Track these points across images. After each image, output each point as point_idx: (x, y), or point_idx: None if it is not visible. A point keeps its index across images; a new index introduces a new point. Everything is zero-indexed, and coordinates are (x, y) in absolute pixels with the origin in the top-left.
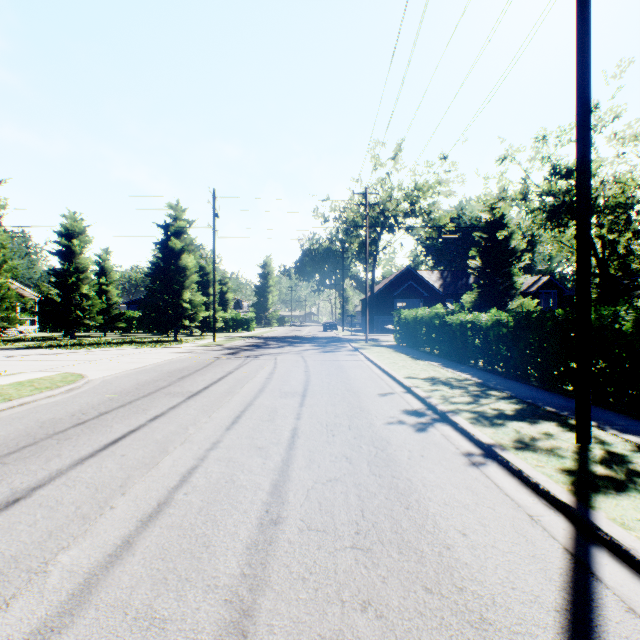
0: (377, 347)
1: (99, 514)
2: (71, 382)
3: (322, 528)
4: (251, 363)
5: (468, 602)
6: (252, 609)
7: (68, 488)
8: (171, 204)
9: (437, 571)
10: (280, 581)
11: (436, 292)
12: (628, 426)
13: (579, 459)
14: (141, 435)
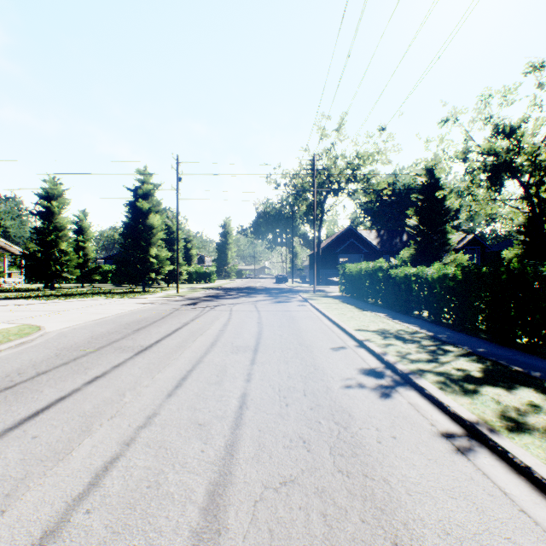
0: (324, 298)
1: None
2: (24, 335)
3: None
4: (207, 314)
5: None
6: None
7: None
8: (139, 169)
9: None
10: None
11: (374, 249)
12: None
13: None
14: (69, 405)
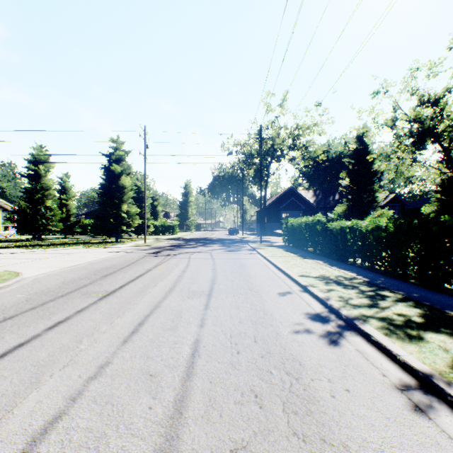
0: (270, 247)
1: None
2: (2, 281)
3: None
4: (169, 261)
5: None
6: None
7: None
8: (113, 138)
9: None
10: None
11: (311, 206)
12: None
13: None
14: (25, 352)
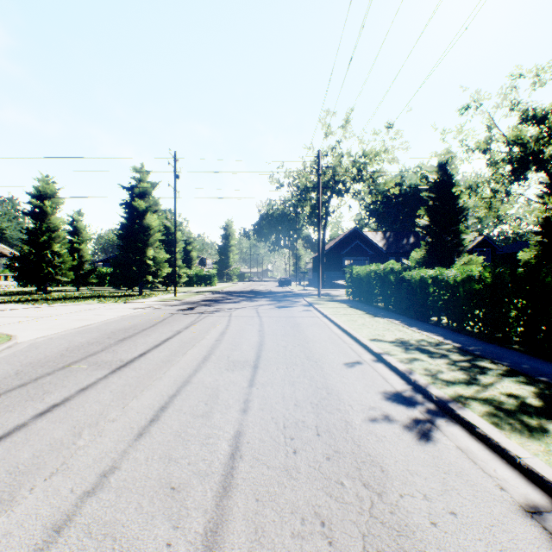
0: (331, 302)
1: None
2: None
3: None
4: (204, 320)
5: None
6: None
7: None
8: (135, 167)
9: None
10: None
11: (380, 251)
12: None
13: None
14: (0, 451)
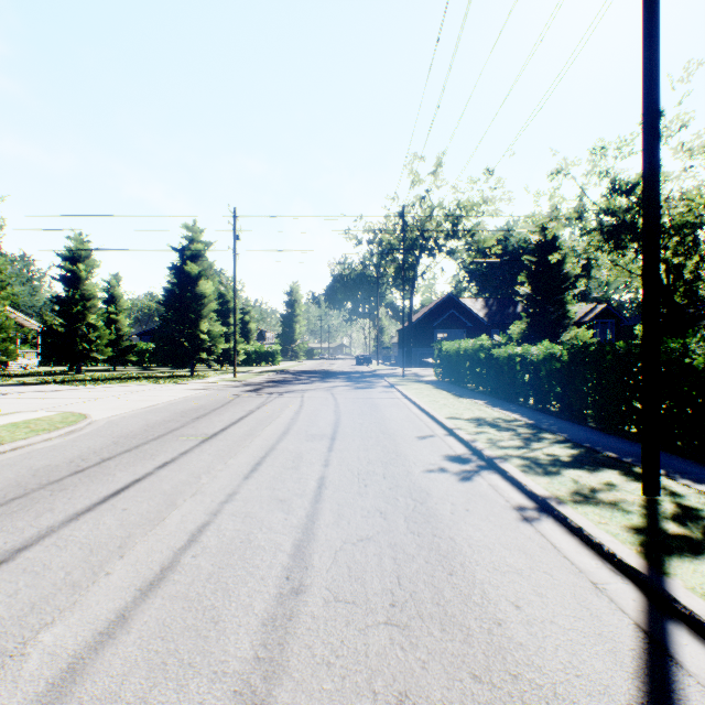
0: (415, 383)
1: (92, 581)
2: (72, 423)
3: (351, 599)
4: (275, 401)
5: (524, 694)
6: (266, 703)
7: (58, 549)
8: (187, 224)
9: (487, 654)
10: (300, 667)
11: (480, 322)
12: (701, 475)
13: (648, 514)
14: (147, 485)
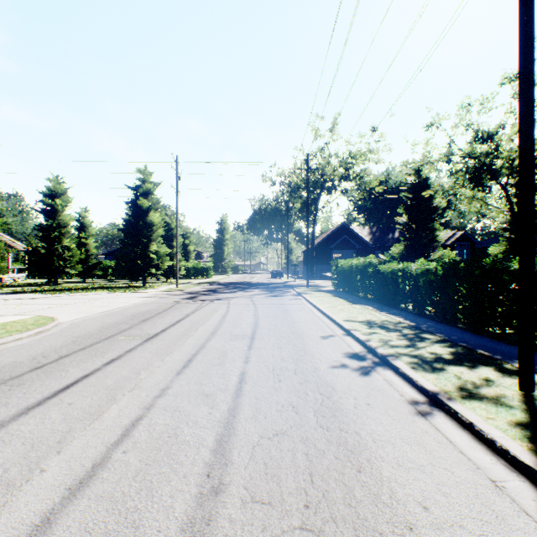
0: (317, 292)
1: (26, 480)
2: (41, 325)
3: (267, 499)
4: (207, 307)
5: None
6: None
7: (3, 445)
8: (140, 169)
9: None
10: None
11: (367, 245)
12: None
13: (528, 410)
14: (93, 380)
